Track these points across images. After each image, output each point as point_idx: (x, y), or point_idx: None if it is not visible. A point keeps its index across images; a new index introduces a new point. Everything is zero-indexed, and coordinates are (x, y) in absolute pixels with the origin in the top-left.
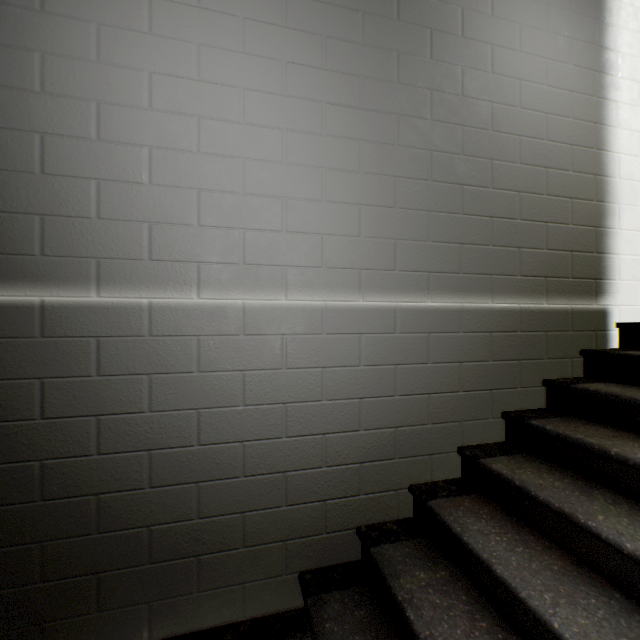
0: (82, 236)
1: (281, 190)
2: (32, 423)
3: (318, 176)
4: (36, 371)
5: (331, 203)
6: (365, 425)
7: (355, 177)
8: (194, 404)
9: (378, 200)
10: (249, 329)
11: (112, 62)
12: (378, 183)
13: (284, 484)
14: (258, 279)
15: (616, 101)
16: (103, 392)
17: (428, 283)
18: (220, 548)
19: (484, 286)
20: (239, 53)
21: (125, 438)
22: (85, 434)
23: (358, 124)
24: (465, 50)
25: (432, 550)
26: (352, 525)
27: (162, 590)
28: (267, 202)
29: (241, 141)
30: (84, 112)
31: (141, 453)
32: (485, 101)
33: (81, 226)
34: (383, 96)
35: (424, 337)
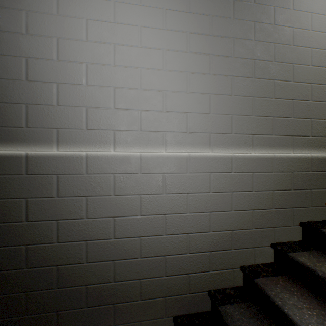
0: (48, 116)
1: (162, 86)
2: (21, 224)
3: (184, 77)
4: (23, 194)
5: (192, 93)
6: (213, 228)
7: (207, 77)
8: (111, 214)
9: (221, 91)
10: (143, 170)
11: (65, 14)
12: (221, 80)
13: (164, 263)
14: (149, 140)
15: None
16: (60, 206)
17: (252, 141)
18: (126, 300)
19: (288, 143)
20: (137, 5)
21: (72, 233)
22: (50, 230)
23: (209, 45)
24: None
25: (259, 312)
26: (205, 289)
27: (93, 323)
28: (154, 94)
29: (139, 57)
30: (49, 44)
31: (81, 242)
32: (288, 27)
33: (48, 110)
34: (224, 27)
35: (250, 175)
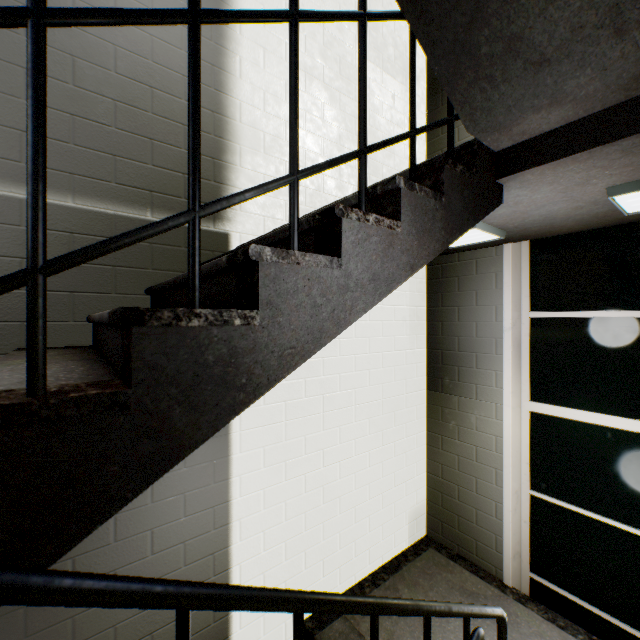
0: None
1: None
2: None
3: None
4: None
5: None
6: None
7: None
8: None
9: None
10: None
11: None
12: None
13: None
14: None
15: (238, 55)
16: None
17: None
18: None
19: (62, 184)
20: None
21: None
22: None
23: None
24: None
25: None
26: None
27: None
28: None
29: None
30: None
31: None
32: None
33: None
34: None
35: None
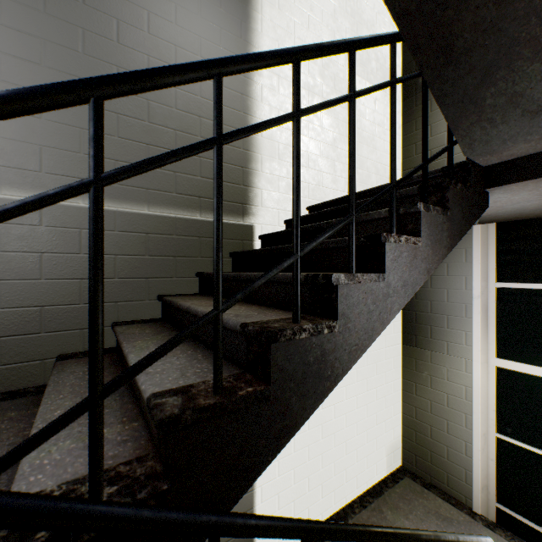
0: None
1: None
2: None
3: None
4: None
5: None
6: (4, 304)
7: None
8: None
9: None
10: None
11: None
12: None
13: None
14: None
15: (260, 83)
16: None
17: None
18: None
19: (141, 197)
20: None
21: None
22: None
23: None
24: (121, 7)
25: None
26: None
27: None
28: None
29: None
30: None
31: None
32: (142, 53)
33: None
34: (27, 19)
35: (76, 232)
